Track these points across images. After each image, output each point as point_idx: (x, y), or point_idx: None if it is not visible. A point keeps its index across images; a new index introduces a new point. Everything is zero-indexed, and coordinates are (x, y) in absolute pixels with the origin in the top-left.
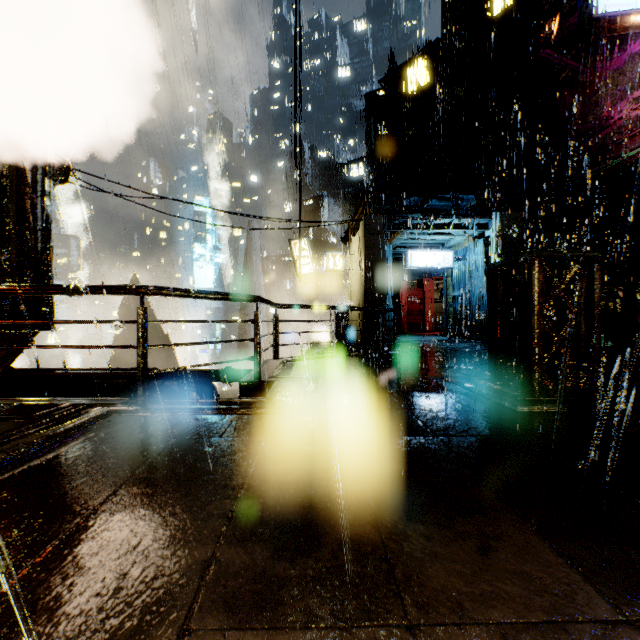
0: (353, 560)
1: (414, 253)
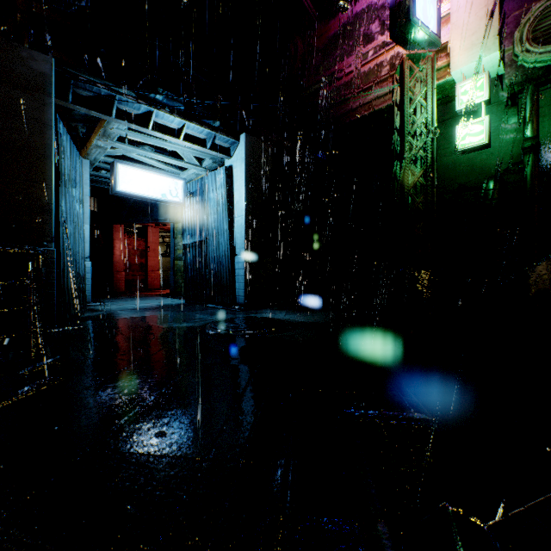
0: None
1: (124, 169)
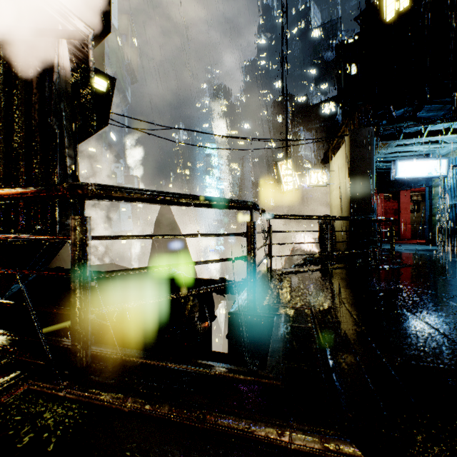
0: None
1: (400, 164)
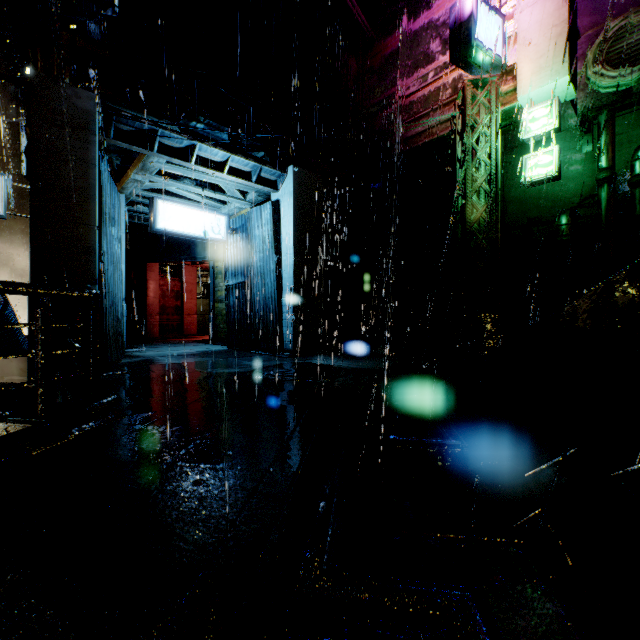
0: None
1: (164, 205)
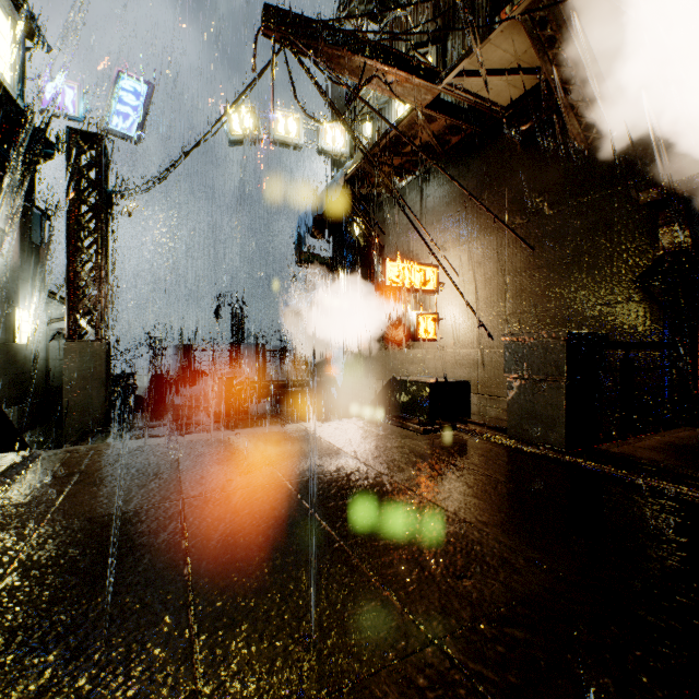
0: (320, 490)
1: None
